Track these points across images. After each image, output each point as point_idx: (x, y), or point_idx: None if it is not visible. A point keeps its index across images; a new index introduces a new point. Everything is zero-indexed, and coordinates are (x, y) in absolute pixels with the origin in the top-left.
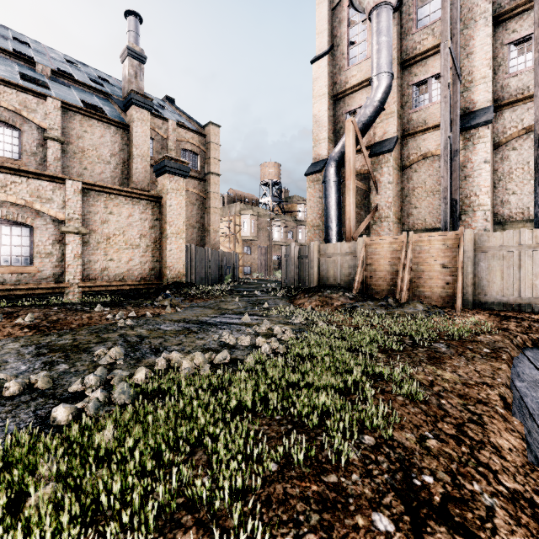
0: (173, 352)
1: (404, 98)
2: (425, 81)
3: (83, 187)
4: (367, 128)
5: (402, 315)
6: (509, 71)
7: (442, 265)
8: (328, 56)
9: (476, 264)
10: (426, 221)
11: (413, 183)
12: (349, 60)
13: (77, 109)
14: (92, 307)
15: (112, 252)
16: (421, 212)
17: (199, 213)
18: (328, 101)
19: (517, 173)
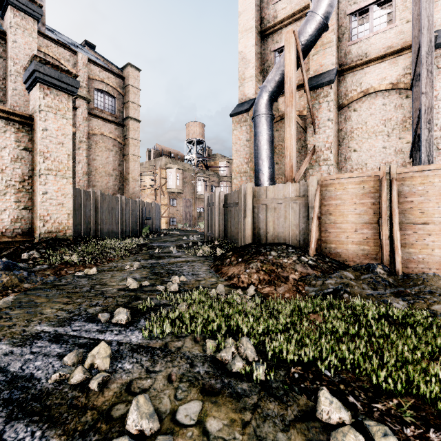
0: None
1: (341, 29)
2: (365, 9)
3: None
4: (306, 51)
5: None
6: None
7: None
8: None
9: None
10: (367, 165)
11: (351, 123)
12: None
13: None
14: None
15: None
16: (361, 156)
17: (116, 160)
18: (256, 36)
19: None
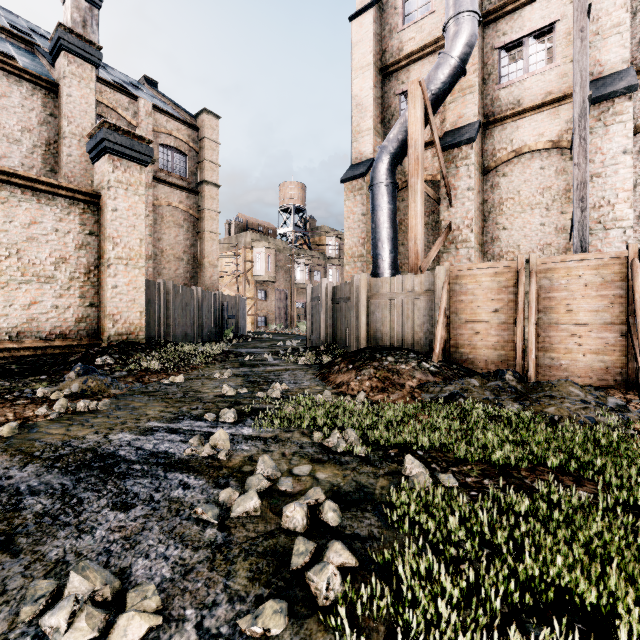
0: None
1: (487, 68)
2: (518, 42)
3: None
4: (439, 102)
5: (566, 418)
6: None
7: (594, 312)
8: (375, 10)
9: None
10: (520, 248)
11: (500, 192)
12: (404, 17)
13: None
14: None
15: None
16: (513, 235)
17: (188, 239)
18: (375, 75)
19: None
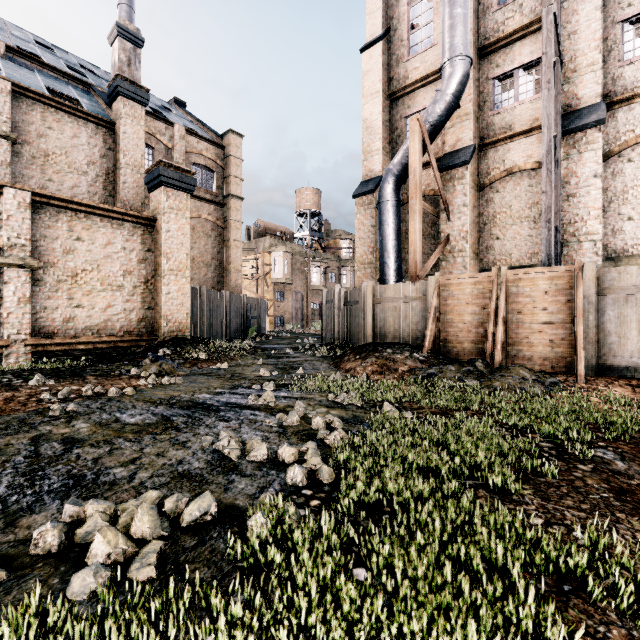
0: (89, 502)
1: (482, 96)
2: (510, 73)
3: (34, 199)
4: (436, 131)
5: (505, 388)
6: (623, 57)
7: (550, 314)
8: (383, 43)
9: (600, 313)
10: (512, 256)
11: (494, 207)
12: (409, 48)
13: (36, 95)
14: (27, 379)
15: (80, 295)
16: (505, 245)
17: (215, 247)
18: (383, 101)
19: (634, 192)
